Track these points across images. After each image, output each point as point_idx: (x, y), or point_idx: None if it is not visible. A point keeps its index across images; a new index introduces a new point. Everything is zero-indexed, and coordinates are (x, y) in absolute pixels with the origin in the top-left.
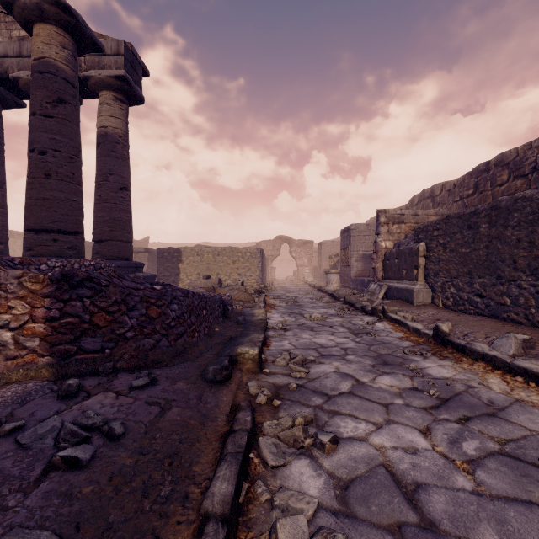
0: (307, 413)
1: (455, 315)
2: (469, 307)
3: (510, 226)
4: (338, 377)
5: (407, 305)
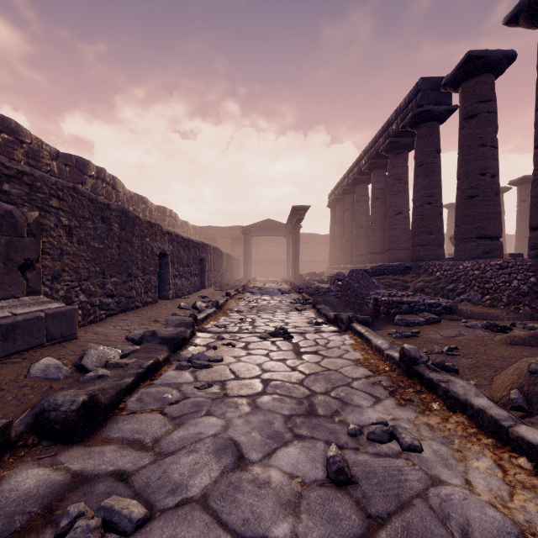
0: (295, 302)
1: (123, 320)
2: (101, 313)
3: (136, 235)
4: (283, 308)
5: (78, 342)
